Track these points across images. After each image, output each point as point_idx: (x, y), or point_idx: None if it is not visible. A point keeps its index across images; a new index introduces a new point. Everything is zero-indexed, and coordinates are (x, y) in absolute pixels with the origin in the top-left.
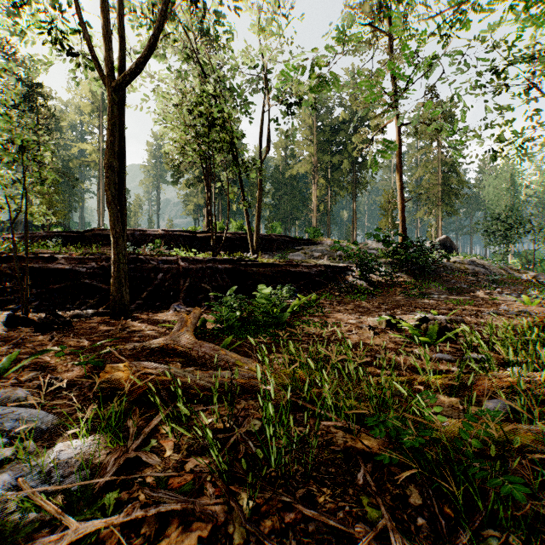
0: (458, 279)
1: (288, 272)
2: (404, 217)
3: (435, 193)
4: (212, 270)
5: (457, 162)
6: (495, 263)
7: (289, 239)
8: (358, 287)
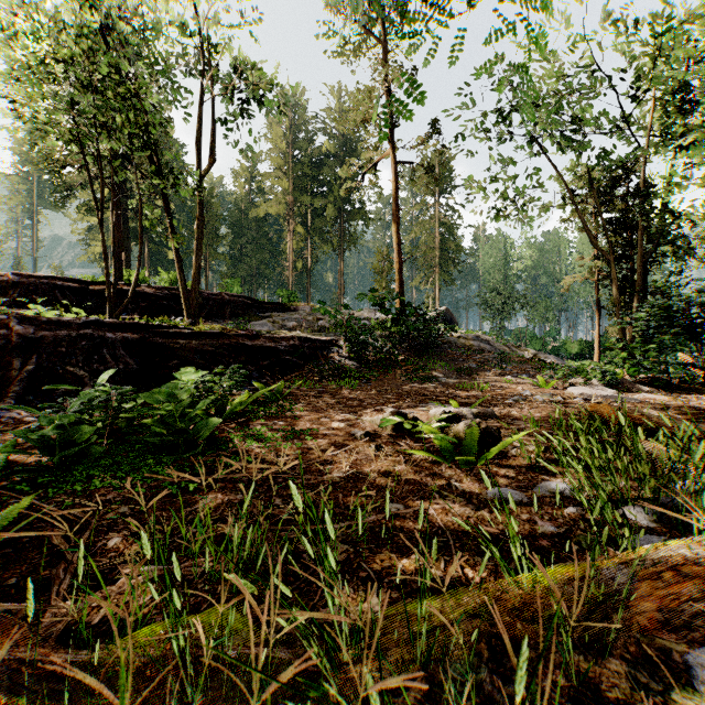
0: (466, 357)
1: (241, 347)
2: (402, 280)
3: (433, 258)
4: (92, 341)
5: (455, 224)
6: (499, 339)
7: (252, 302)
8: (347, 369)
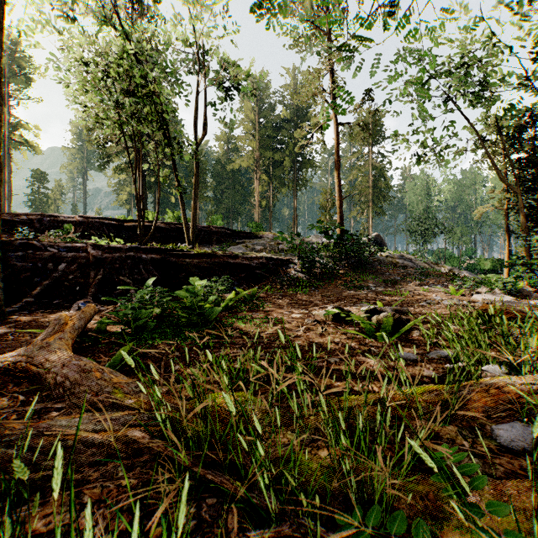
0: (392, 272)
1: (226, 264)
2: (341, 213)
3: (367, 195)
4: (134, 260)
5: (385, 167)
6: (420, 258)
7: (230, 232)
8: (300, 280)
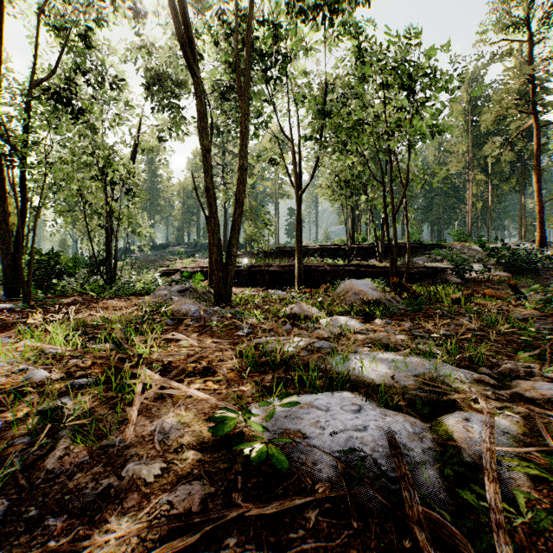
0: None
1: None
2: (540, 218)
3: None
4: (343, 270)
5: None
6: None
7: (419, 245)
8: (450, 282)
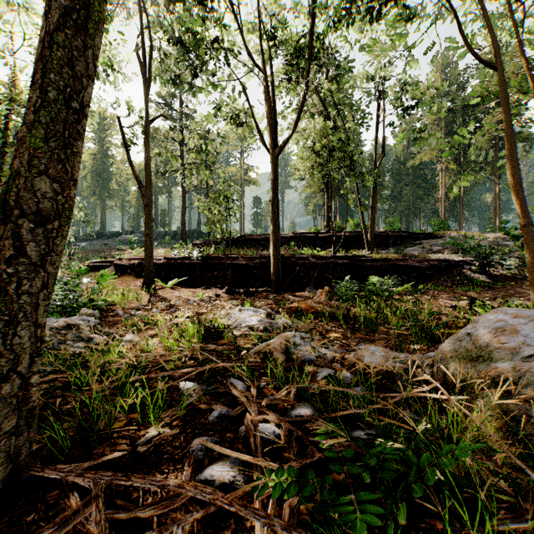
0: None
1: (398, 266)
2: None
3: None
4: (333, 264)
5: None
6: None
7: (407, 234)
8: (475, 280)
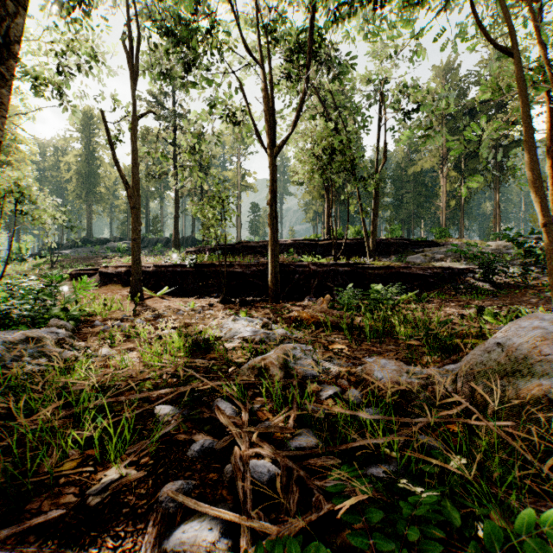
0: None
1: (401, 274)
2: None
3: None
4: (334, 272)
5: None
6: None
7: (409, 242)
8: (479, 288)
